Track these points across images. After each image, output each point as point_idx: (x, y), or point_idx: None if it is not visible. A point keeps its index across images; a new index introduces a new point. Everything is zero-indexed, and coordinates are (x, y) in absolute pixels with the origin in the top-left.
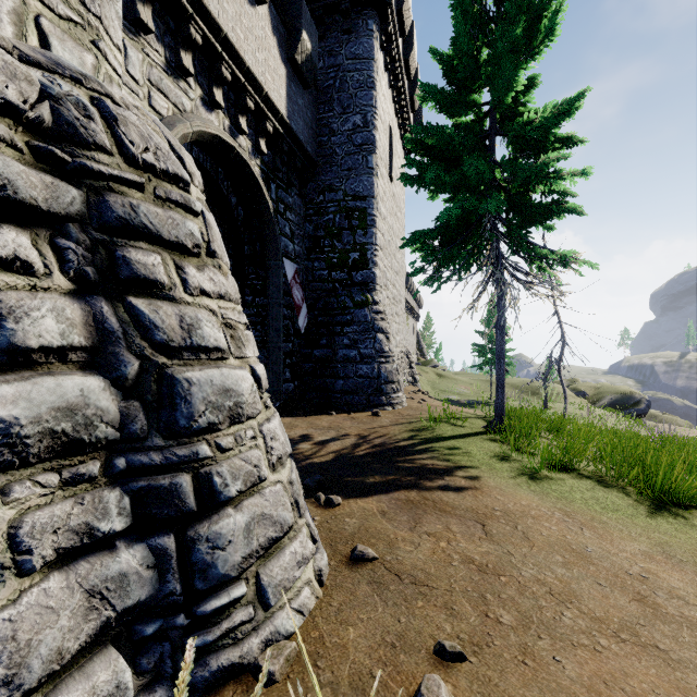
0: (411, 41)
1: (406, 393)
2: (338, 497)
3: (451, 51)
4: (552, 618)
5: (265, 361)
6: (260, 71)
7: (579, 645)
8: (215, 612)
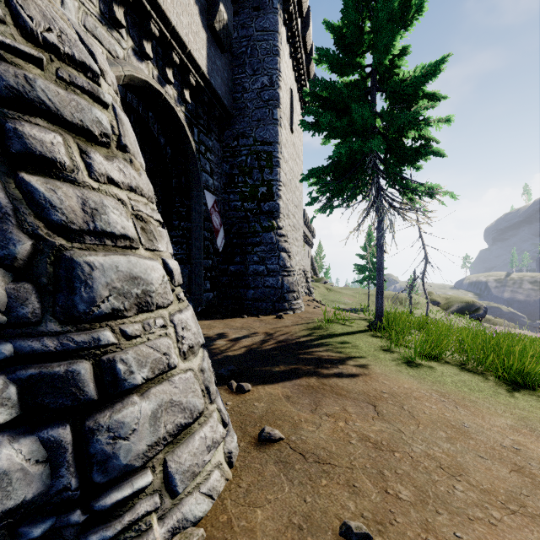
0: (307, 22)
1: (304, 301)
2: (248, 384)
3: (341, 23)
4: (446, 491)
5: (189, 274)
6: (184, 32)
7: (475, 518)
8: (115, 505)
